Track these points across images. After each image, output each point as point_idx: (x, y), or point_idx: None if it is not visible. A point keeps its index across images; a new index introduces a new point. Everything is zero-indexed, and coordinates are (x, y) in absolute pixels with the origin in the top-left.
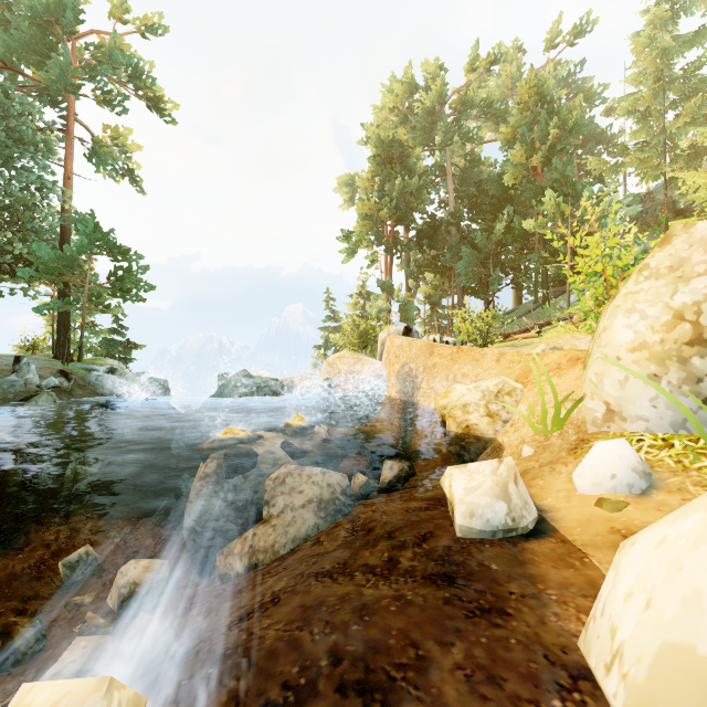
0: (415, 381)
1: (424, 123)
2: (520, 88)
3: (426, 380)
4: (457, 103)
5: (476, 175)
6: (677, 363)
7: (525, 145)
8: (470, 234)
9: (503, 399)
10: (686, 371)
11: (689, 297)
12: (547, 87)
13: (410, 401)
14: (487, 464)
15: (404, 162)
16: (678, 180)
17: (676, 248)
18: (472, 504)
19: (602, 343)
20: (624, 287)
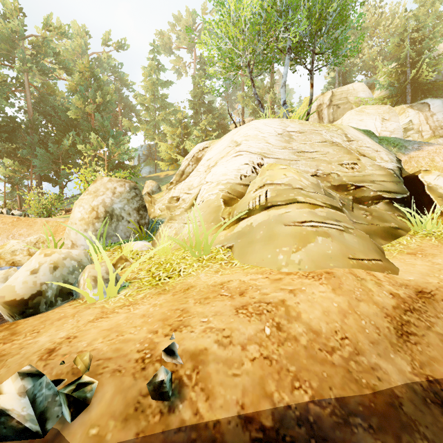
0: None
1: (3, 42)
2: (79, 64)
3: None
4: (35, 44)
5: (52, 100)
6: (92, 225)
7: (83, 98)
8: (46, 139)
9: (39, 245)
10: (94, 228)
11: (97, 203)
12: (103, 66)
13: None
14: (3, 271)
15: None
16: (158, 144)
17: (97, 185)
18: None
19: (71, 217)
20: (80, 196)
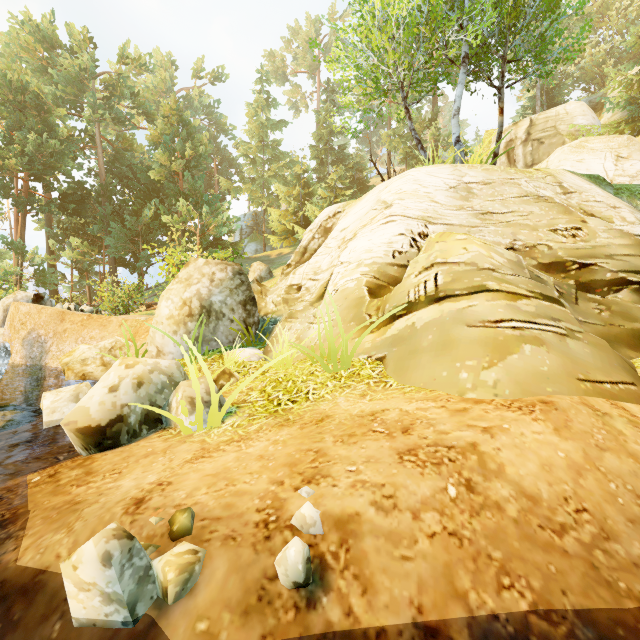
0: (45, 346)
1: (70, 85)
2: (164, 106)
3: (57, 344)
4: (109, 84)
5: (129, 158)
6: (184, 325)
7: (169, 152)
8: (122, 210)
9: (115, 352)
10: (186, 329)
11: (189, 294)
12: (194, 107)
13: (38, 365)
14: (73, 386)
15: (43, 116)
16: (268, 211)
17: (190, 269)
18: (55, 407)
19: (156, 315)
20: (168, 286)
